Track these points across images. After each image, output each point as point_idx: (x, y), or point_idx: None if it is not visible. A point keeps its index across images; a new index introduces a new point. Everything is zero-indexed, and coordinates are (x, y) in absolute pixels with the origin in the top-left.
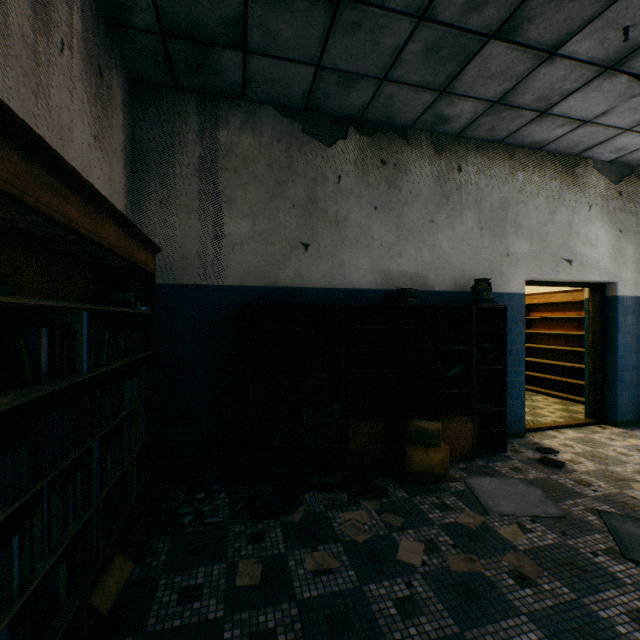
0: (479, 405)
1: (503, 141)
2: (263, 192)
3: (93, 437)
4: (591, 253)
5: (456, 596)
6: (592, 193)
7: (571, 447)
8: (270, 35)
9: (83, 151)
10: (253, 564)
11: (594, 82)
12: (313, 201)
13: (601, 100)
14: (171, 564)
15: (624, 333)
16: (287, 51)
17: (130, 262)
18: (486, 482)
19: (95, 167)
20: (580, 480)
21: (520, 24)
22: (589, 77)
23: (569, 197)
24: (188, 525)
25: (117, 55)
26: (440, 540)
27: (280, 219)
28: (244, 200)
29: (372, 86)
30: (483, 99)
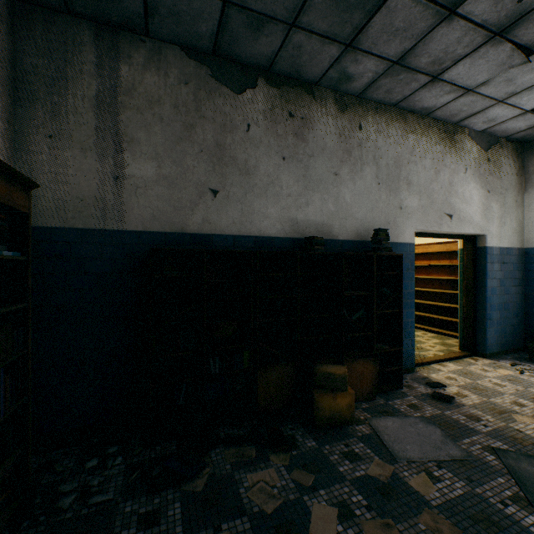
0: (378, 346)
1: (397, 105)
2: (169, 134)
3: None
4: (467, 209)
5: None
6: (467, 157)
7: (455, 380)
8: None
9: None
10: None
11: (482, 48)
12: (222, 147)
13: (485, 68)
14: None
15: (491, 278)
16: None
17: None
18: (389, 423)
19: None
20: (470, 415)
21: None
22: (479, 42)
23: (450, 160)
24: (69, 508)
25: None
26: (353, 501)
27: (187, 163)
28: (148, 141)
29: (281, 32)
30: (385, 58)
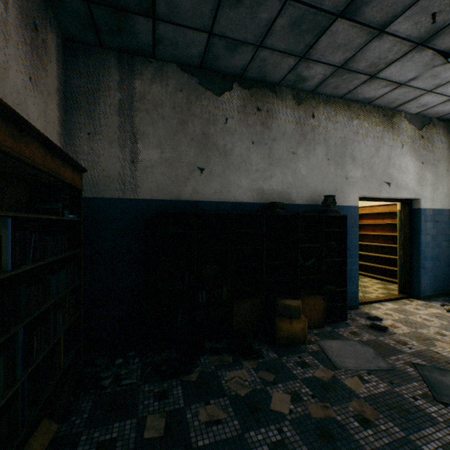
0: (327, 287)
1: (344, 97)
2: (169, 128)
3: (17, 325)
4: (403, 178)
5: (316, 438)
6: (404, 136)
7: (391, 315)
8: (173, 6)
9: (18, 88)
10: (158, 418)
11: (409, 54)
12: (207, 136)
13: (413, 68)
14: (92, 421)
15: (425, 234)
16: (186, 20)
17: (57, 178)
18: (333, 344)
19: (30, 102)
20: (399, 340)
21: (360, 7)
22: (406, 50)
23: (388, 138)
24: (108, 386)
25: (51, 16)
26: (302, 391)
27: (182, 149)
28: (154, 134)
29: (251, 51)
30: (331, 64)
